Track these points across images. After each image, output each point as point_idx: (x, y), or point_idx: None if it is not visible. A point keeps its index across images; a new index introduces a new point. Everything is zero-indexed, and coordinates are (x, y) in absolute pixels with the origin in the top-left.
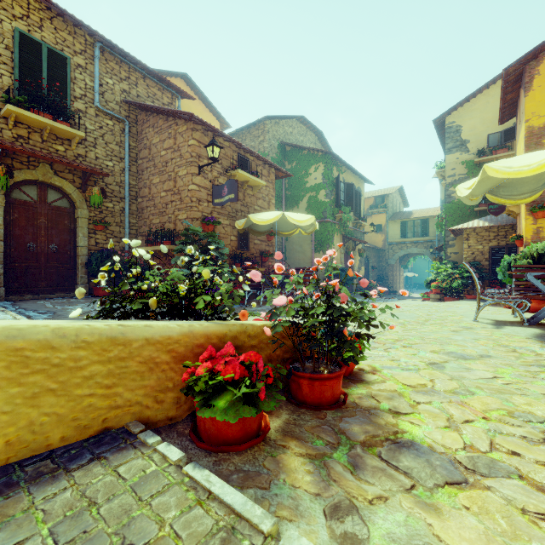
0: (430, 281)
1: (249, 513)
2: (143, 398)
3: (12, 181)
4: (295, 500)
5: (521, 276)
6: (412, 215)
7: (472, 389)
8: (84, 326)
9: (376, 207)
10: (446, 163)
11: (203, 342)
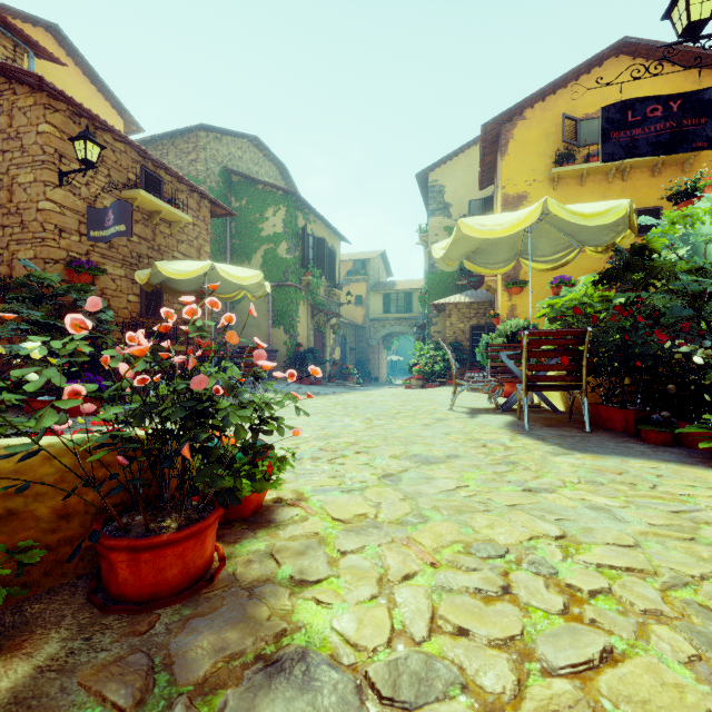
0: (413, 365)
1: None
2: None
3: None
4: None
5: (496, 356)
6: (396, 287)
7: (426, 512)
8: None
9: (356, 273)
10: (429, 227)
11: None
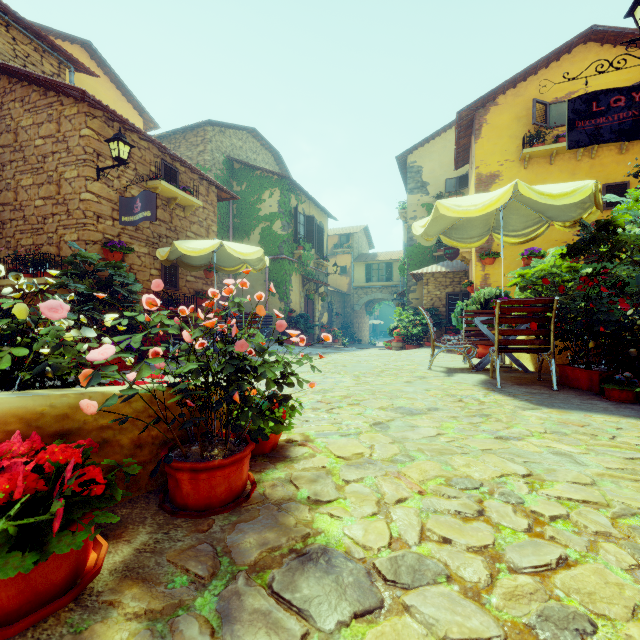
0: (393, 328)
1: None
2: None
3: None
4: None
5: (471, 321)
6: (377, 258)
7: (412, 453)
8: None
9: (341, 246)
10: (408, 204)
11: None
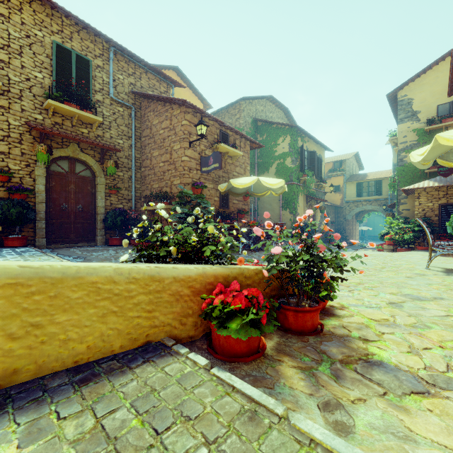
0: (384, 234)
1: (265, 401)
2: (172, 321)
3: (51, 158)
4: (295, 397)
5: None
6: (367, 177)
7: (428, 324)
8: (133, 267)
9: (335, 170)
10: (398, 132)
11: (212, 281)
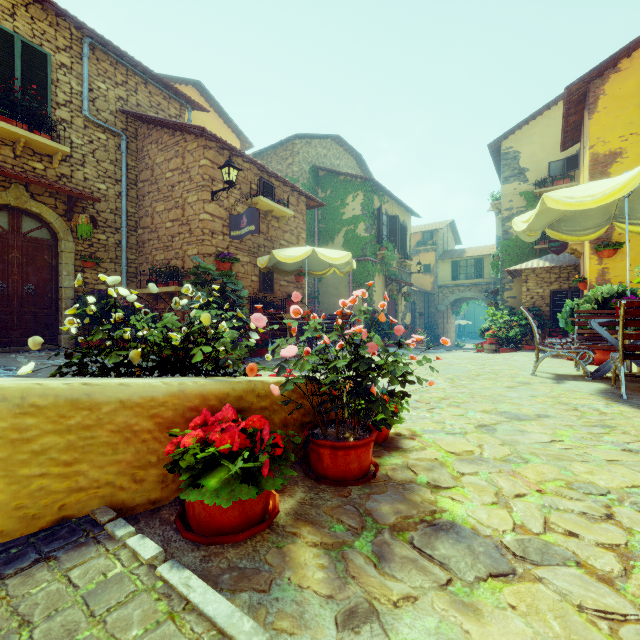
0: (485, 329)
1: (235, 628)
2: (116, 477)
3: None
4: (301, 605)
5: (585, 323)
6: (465, 254)
7: (526, 456)
8: (34, 386)
9: (424, 244)
10: (503, 195)
11: (197, 404)
